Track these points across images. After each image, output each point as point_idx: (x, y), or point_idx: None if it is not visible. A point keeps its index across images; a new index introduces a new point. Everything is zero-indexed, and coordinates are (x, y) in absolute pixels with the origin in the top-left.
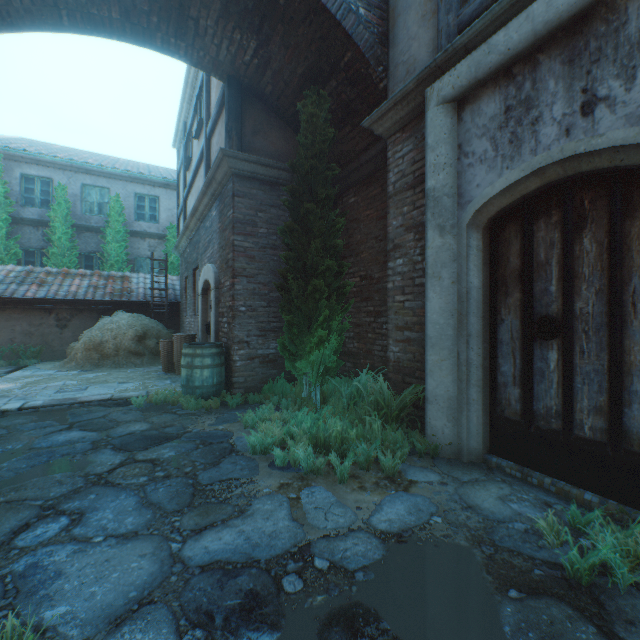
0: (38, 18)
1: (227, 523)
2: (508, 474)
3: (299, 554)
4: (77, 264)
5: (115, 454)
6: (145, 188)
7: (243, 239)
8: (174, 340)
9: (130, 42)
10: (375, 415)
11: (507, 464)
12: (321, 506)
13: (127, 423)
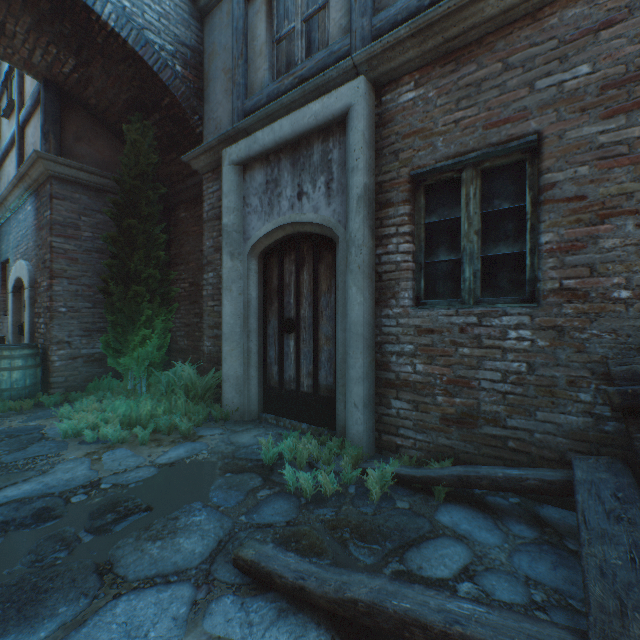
0: None
1: (29, 480)
2: (270, 423)
3: (90, 485)
4: None
5: None
6: None
7: (64, 241)
8: None
9: None
10: (187, 396)
11: (270, 417)
12: (119, 459)
13: None
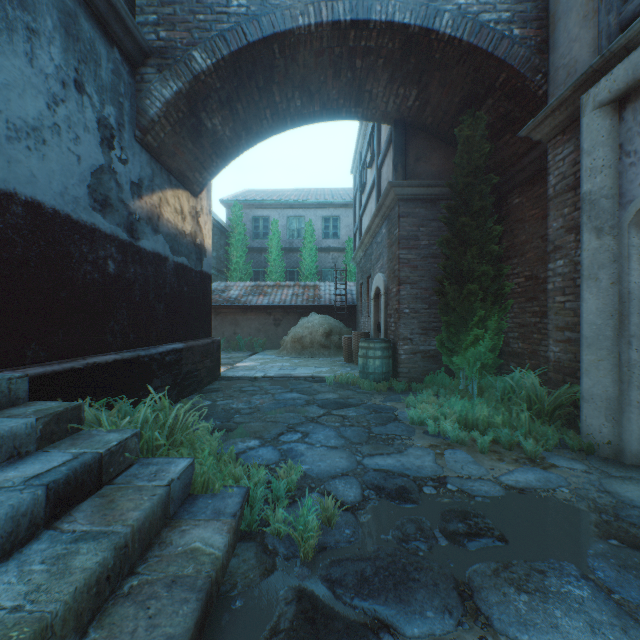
0: (275, 129)
1: (389, 455)
2: None
3: (436, 480)
4: (284, 278)
5: (319, 409)
6: (329, 211)
7: (407, 252)
8: (352, 336)
9: (325, 121)
10: (527, 409)
11: None
12: (459, 461)
13: (324, 393)
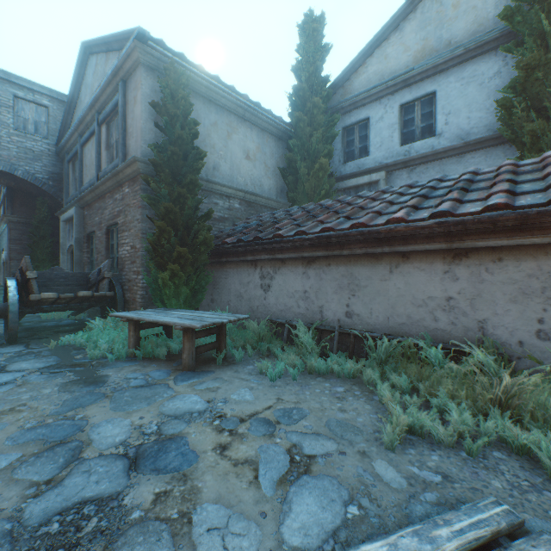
0: None
1: None
2: None
3: None
4: None
5: None
6: None
7: (16, 246)
8: None
9: None
10: None
11: None
12: None
13: None
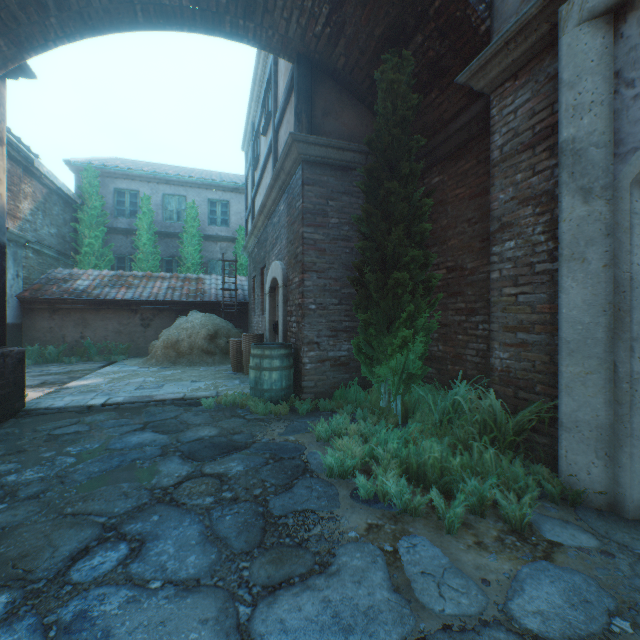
0: (115, 18)
1: (306, 582)
2: None
3: None
4: (159, 268)
5: (182, 463)
6: (217, 194)
7: (313, 231)
8: (242, 340)
9: (200, 32)
10: (480, 438)
11: None
12: (430, 571)
13: (196, 426)
